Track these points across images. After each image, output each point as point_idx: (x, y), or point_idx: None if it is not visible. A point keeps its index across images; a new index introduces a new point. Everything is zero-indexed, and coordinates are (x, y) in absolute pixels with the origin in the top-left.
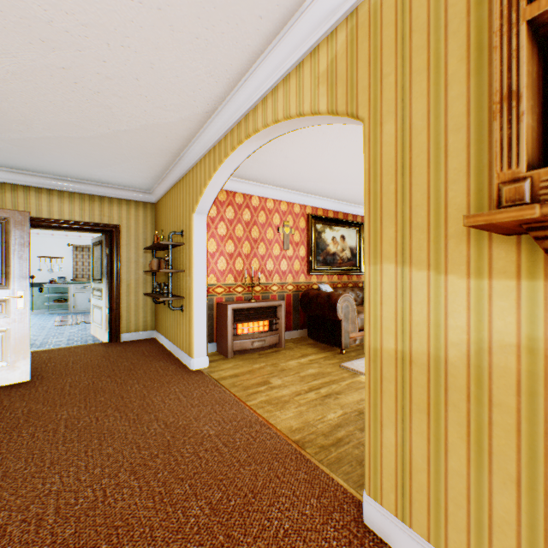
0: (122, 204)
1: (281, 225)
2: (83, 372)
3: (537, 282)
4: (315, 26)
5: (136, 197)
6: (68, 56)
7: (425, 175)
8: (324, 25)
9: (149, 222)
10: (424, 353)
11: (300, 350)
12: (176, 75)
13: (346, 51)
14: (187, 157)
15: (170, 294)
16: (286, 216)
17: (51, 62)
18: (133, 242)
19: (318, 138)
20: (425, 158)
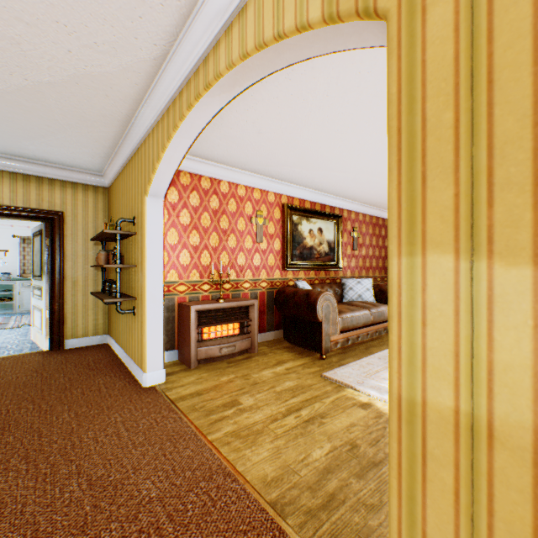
0: (67, 187)
1: (254, 215)
2: None
3: None
4: None
5: (84, 179)
6: None
7: (529, 81)
8: None
9: (101, 209)
10: (525, 426)
11: (276, 356)
12: None
13: None
14: (137, 126)
15: (118, 294)
16: (259, 205)
17: None
18: (80, 232)
19: (297, 106)
20: (529, 47)
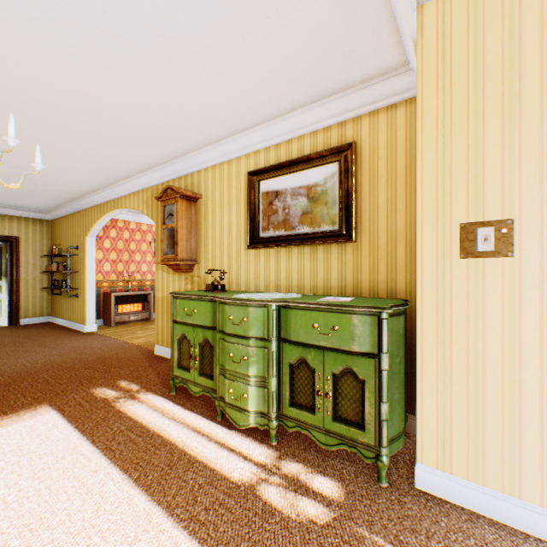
0: (22, 220)
1: (153, 241)
2: (2, 338)
3: (181, 276)
4: (142, 183)
5: (34, 216)
6: (20, 171)
7: None
8: (145, 185)
9: (45, 234)
10: (167, 296)
11: None
12: (80, 180)
13: (151, 198)
14: (82, 202)
15: (69, 286)
16: None
17: (9, 171)
18: (31, 250)
19: None
20: None
